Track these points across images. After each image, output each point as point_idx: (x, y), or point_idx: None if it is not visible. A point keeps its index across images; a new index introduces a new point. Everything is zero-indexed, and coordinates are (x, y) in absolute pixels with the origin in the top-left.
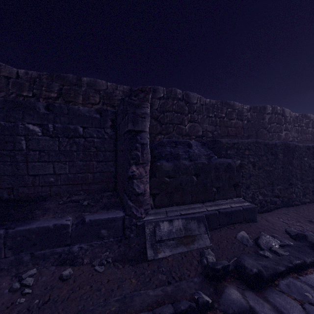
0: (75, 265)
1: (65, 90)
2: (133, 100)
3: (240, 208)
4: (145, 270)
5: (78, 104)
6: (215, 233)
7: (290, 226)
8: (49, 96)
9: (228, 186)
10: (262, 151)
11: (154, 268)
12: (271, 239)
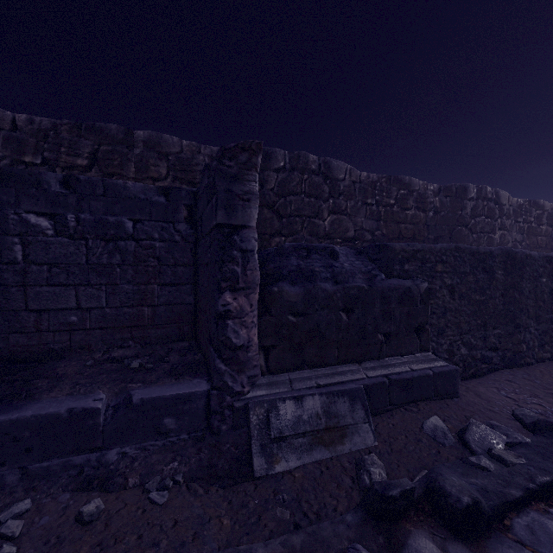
0: (110, 490)
1: (103, 153)
2: (227, 167)
3: (428, 373)
4: (249, 497)
5: (128, 179)
6: (383, 421)
7: (520, 405)
8: (74, 165)
9: (406, 331)
10: (467, 266)
11: (267, 493)
12: (489, 432)
